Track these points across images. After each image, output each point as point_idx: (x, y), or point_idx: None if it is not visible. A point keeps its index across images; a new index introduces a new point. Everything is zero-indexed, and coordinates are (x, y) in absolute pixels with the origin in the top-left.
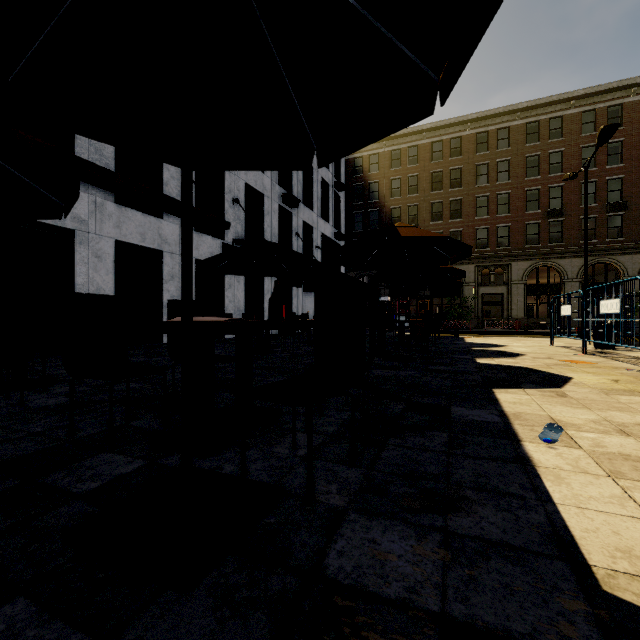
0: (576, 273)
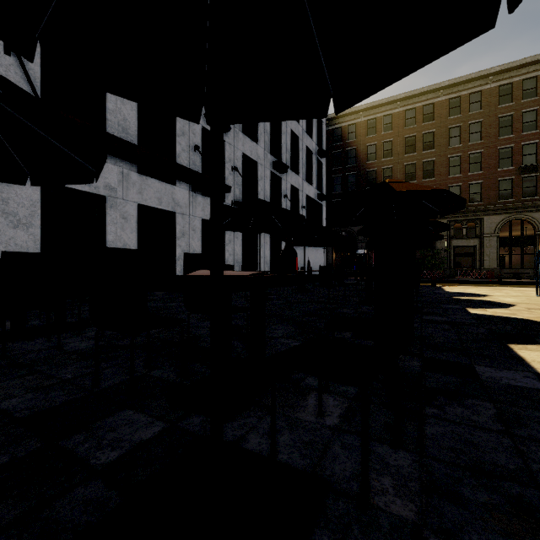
0: None
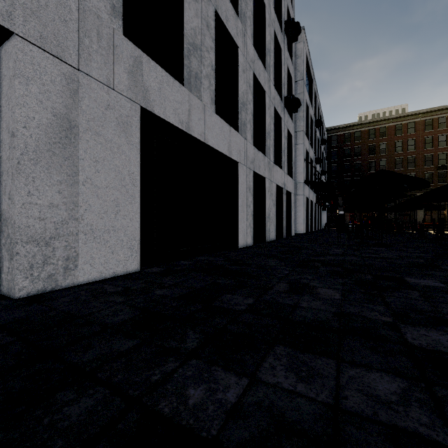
0: None
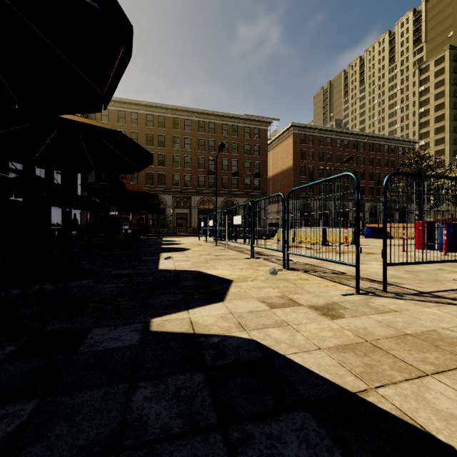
0: (220, 204)
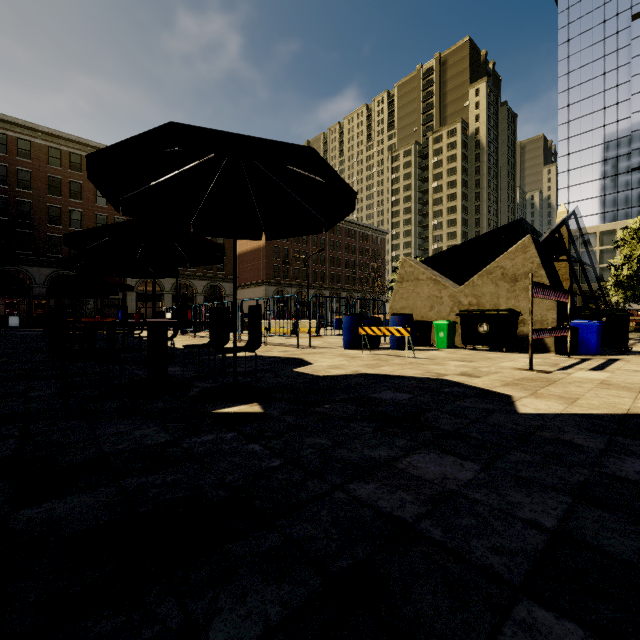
0: (171, 288)
